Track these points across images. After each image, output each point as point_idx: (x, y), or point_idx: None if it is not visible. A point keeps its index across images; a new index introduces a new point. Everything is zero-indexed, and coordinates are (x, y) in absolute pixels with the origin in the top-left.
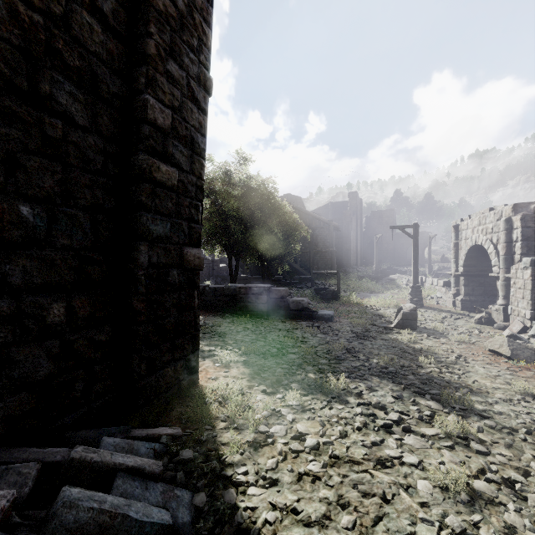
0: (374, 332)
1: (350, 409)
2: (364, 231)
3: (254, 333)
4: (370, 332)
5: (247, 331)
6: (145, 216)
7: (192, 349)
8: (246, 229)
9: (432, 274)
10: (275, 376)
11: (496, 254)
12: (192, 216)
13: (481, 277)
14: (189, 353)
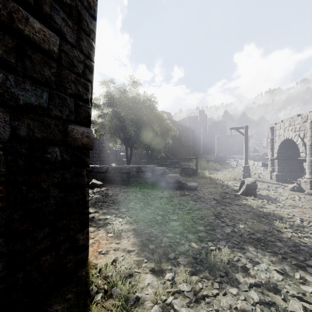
0: (229, 198)
1: (244, 293)
2: (207, 133)
3: (142, 202)
4: (226, 198)
5: (137, 199)
6: (1, 72)
7: (80, 228)
8: (137, 128)
9: (250, 159)
10: (162, 247)
11: (303, 144)
12: (80, 94)
13: (289, 160)
14: (76, 232)
